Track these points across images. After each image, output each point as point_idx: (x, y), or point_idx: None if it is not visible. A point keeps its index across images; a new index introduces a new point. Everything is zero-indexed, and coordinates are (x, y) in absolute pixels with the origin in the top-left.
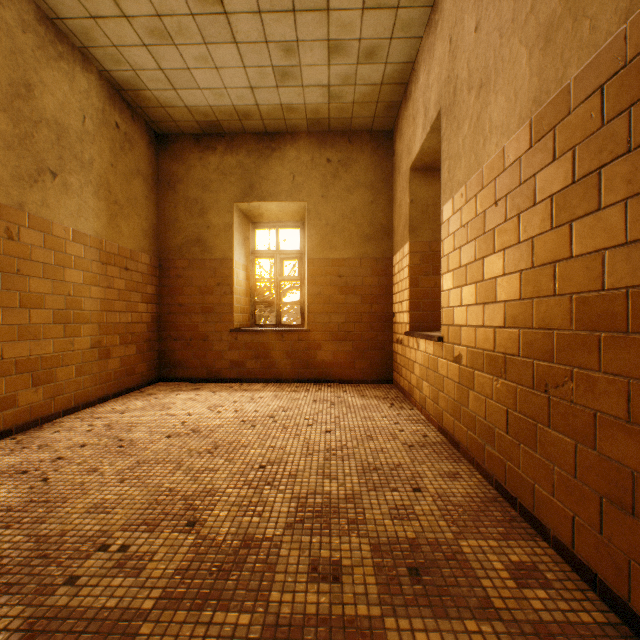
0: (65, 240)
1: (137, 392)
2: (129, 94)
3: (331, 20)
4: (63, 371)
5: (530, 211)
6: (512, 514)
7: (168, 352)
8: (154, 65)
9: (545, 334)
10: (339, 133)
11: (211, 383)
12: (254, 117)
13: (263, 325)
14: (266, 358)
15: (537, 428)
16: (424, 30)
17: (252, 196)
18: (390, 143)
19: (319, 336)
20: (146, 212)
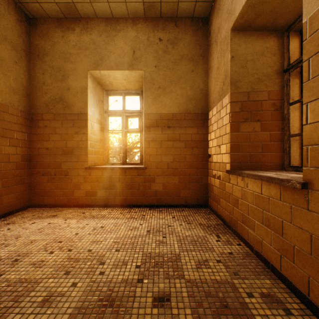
0: None
1: (0, 220)
2: None
3: None
4: None
5: None
6: None
7: (37, 184)
8: None
9: None
10: (168, 19)
11: (70, 208)
12: None
13: (113, 163)
14: (113, 189)
15: None
16: None
17: (102, 66)
18: (206, 27)
19: (153, 172)
20: (15, 74)
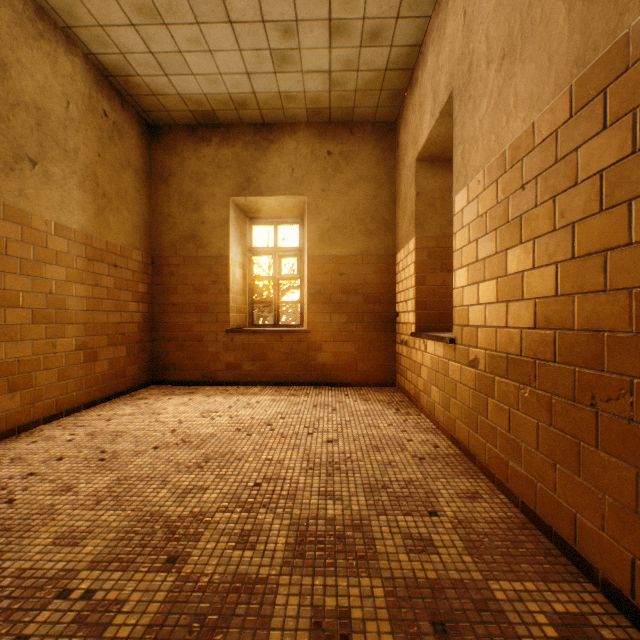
0: (46, 234)
1: (127, 396)
2: (118, 80)
3: None
4: (44, 375)
5: (570, 192)
6: (546, 545)
7: (161, 354)
8: (143, 48)
9: (591, 337)
10: (340, 124)
11: (206, 386)
12: (251, 106)
13: (261, 325)
14: (264, 360)
15: (580, 448)
16: (433, 8)
17: (249, 190)
18: (394, 135)
19: (319, 337)
20: (137, 206)
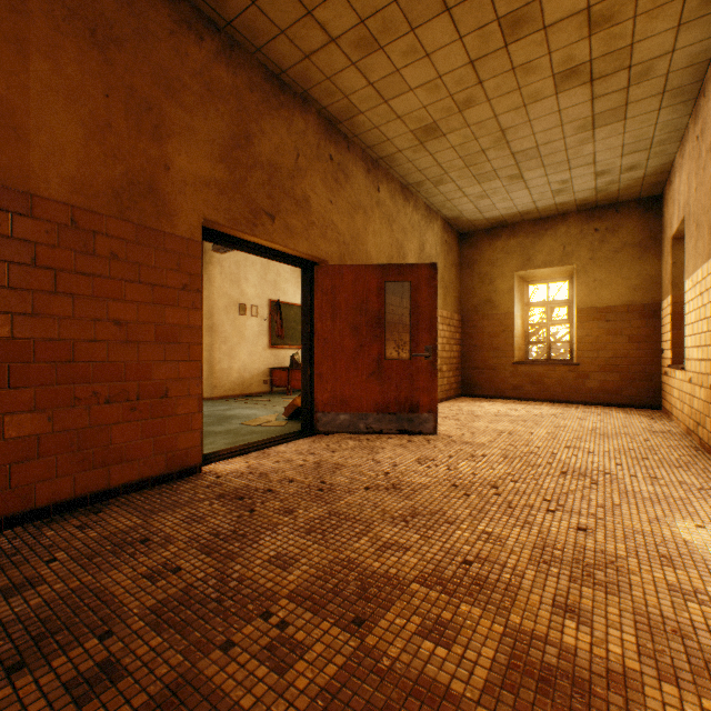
0: None
1: (454, 400)
2: (451, 221)
3: (596, 165)
4: None
5: (706, 305)
6: (700, 450)
7: (467, 377)
8: (472, 207)
9: (709, 362)
10: (605, 206)
11: (497, 399)
12: (532, 213)
13: (535, 360)
14: (540, 384)
15: (708, 405)
16: (676, 149)
17: (528, 266)
18: (658, 205)
19: (586, 368)
20: (455, 287)
